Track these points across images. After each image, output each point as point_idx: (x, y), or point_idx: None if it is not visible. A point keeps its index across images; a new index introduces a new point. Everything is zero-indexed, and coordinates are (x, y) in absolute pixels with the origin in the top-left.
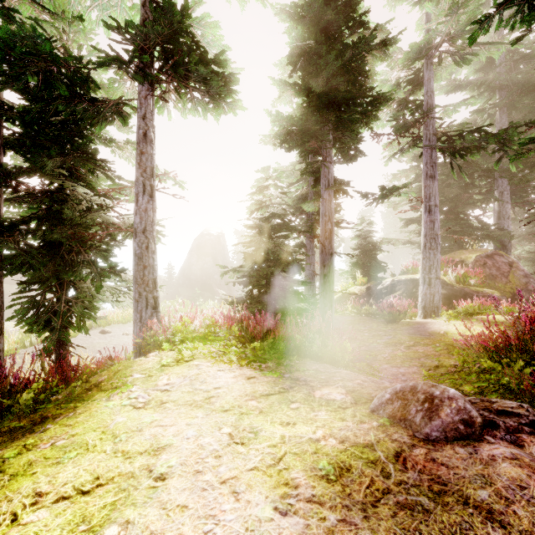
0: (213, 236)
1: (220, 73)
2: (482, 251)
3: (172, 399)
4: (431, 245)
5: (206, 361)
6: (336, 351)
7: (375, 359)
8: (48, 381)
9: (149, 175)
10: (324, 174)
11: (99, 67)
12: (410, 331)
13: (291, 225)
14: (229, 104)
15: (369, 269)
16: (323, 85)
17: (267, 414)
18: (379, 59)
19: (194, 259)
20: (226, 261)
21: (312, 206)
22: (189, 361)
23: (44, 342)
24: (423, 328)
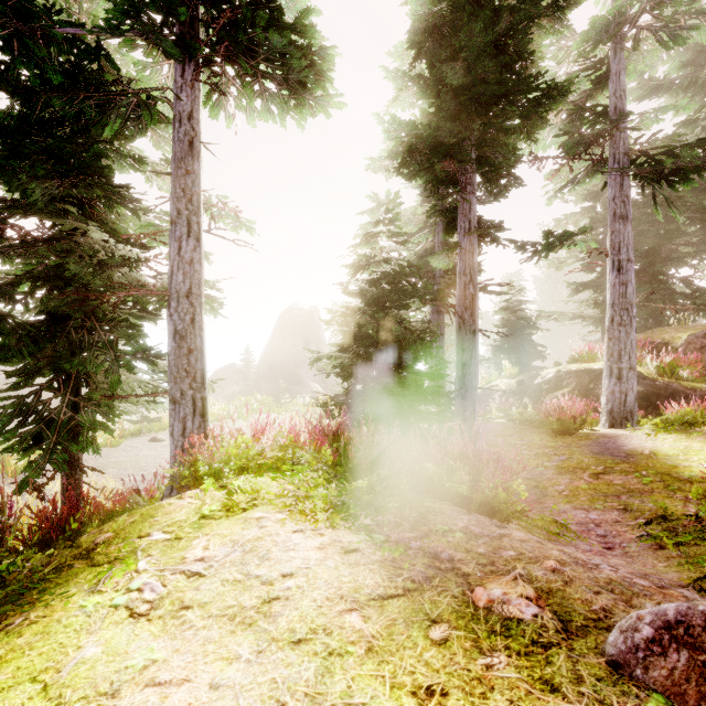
0: (304, 311)
1: (304, 49)
2: (697, 328)
3: (201, 599)
4: (622, 319)
5: (275, 511)
6: (496, 493)
7: (545, 493)
8: (31, 532)
9: (193, 208)
10: (463, 212)
11: (113, 35)
12: (594, 449)
13: (412, 290)
14: (319, 100)
15: (521, 355)
16: (463, 74)
17: (384, 656)
18: (549, 33)
19: (279, 342)
20: (320, 344)
21: (444, 261)
22: (247, 510)
23: (26, 469)
24: (614, 445)
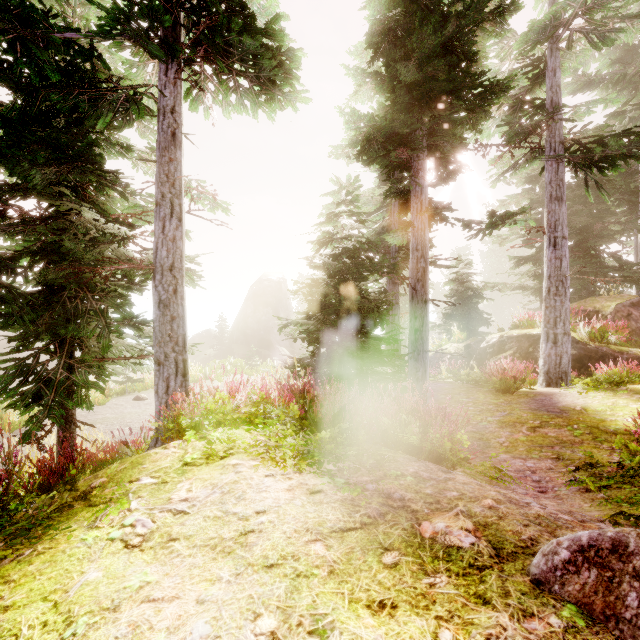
0: (273, 282)
1: (274, 51)
2: (625, 298)
3: (186, 532)
4: (558, 290)
5: (249, 458)
6: (443, 443)
7: (488, 445)
8: (33, 479)
9: (175, 192)
10: (416, 194)
11: (105, 38)
12: (532, 405)
13: (370, 263)
14: (287, 95)
15: (468, 322)
16: (416, 72)
17: (343, 577)
18: (491, 36)
19: (250, 310)
20: (288, 312)
21: (399, 238)
22: (224, 458)
23: (28, 423)
24: (550, 402)
